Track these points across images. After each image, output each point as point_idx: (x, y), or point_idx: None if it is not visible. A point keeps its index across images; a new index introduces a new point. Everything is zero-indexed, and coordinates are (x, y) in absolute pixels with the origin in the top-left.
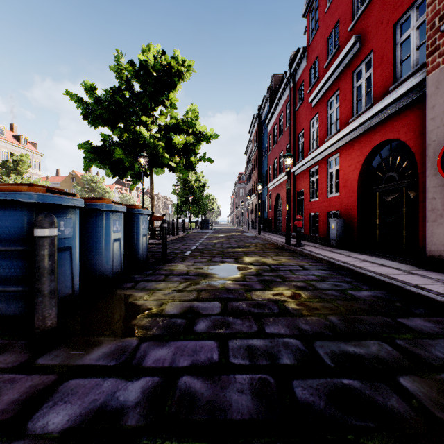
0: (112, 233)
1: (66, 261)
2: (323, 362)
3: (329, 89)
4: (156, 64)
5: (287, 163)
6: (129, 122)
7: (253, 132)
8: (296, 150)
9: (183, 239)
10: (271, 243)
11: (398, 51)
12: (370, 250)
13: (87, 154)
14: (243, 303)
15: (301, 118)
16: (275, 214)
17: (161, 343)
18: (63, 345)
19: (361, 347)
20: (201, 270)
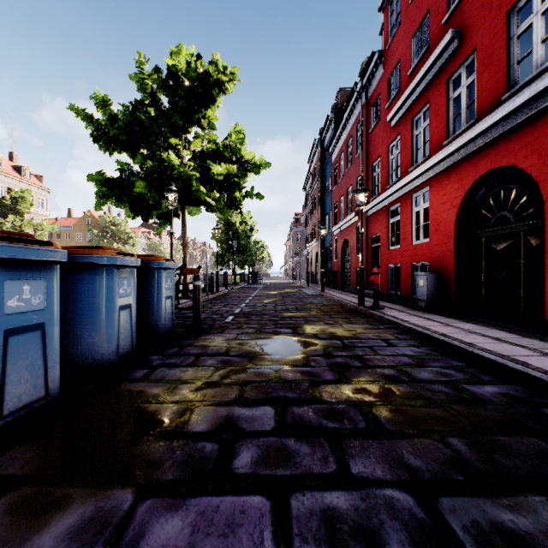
0: (118, 298)
1: (34, 346)
2: None
3: (415, 102)
4: (189, 70)
5: (360, 199)
6: (154, 147)
7: (313, 161)
8: (370, 184)
9: (224, 298)
10: (339, 303)
11: (514, 47)
12: (472, 314)
13: (100, 188)
14: (310, 409)
15: (376, 143)
16: (342, 266)
17: (174, 501)
18: (2, 506)
19: (524, 514)
20: (246, 348)
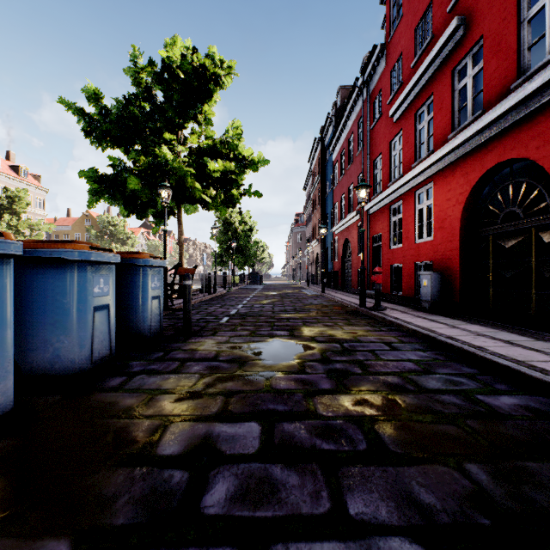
0: (91, 297)
1: None
2: None
3: (418, 96)
4: (184, 63)
5: (362, 196)
6: (149, 143)
7: (314, 160)
8: (371, 182)
9: (222, 299)
10: (339, 304)
11: (524, 32)
12: (478, 316)
13: (92, 185)
14: (302, 425)
15: (378, 139)
16: (343, 266)
17: None
18: None
19: None
20: (238, 352)
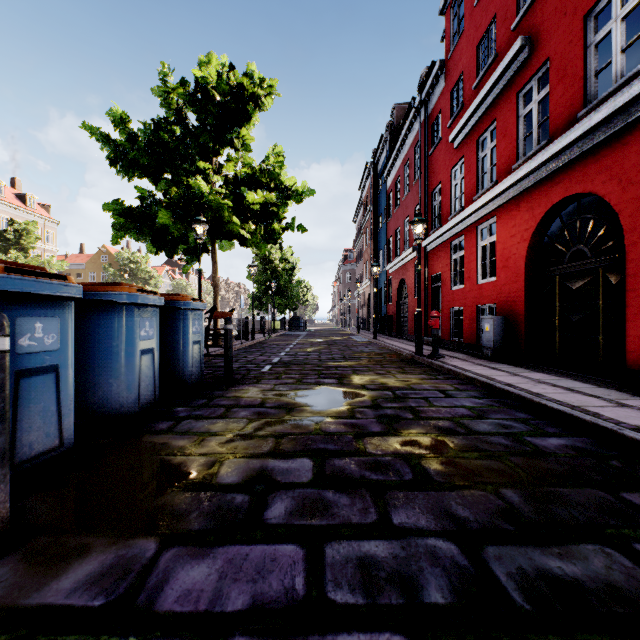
0: (139, 340)
1: (47, 390)
2: (508, 599)
3: (481, 120)
4: (220, 83)
5: (417, 232)
6: (180, 171)
7: (365, 188)
8: (430, 214)
9: (261, 346)
10: (393, 352)
11: (591, 57)
12: (544, 364)
13: (117, 219)
14: (352, 461)
15: (437, 167)
16: (398, 309)
17: (201, 549)
18: (17, 554)
19: (574, 561)
20: (285, 399)
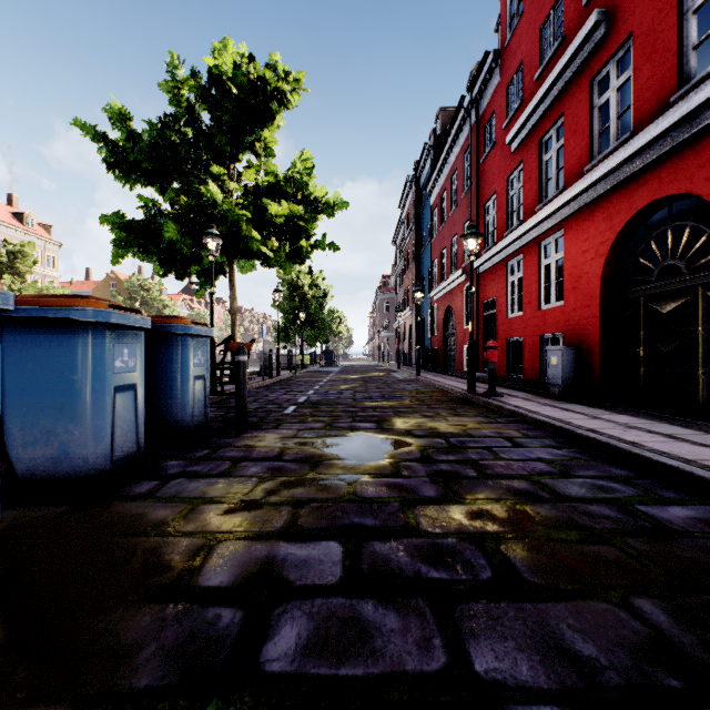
0: (112, 373)
1: None
2: None
3: (545, 116)
4: (237, 74)
5: (470, 247)
6: (191, 179)
7: (406, 205)
8: (482, 231)
9: (287, 384)
10: (440, 390)
11: (688, 26)
12: (625, 404)
13: (117, 234)
14: (400, 545)
15: (490, 175)
16: (444, 341)
17: None
18: None
19: None
20: (309, 449)
